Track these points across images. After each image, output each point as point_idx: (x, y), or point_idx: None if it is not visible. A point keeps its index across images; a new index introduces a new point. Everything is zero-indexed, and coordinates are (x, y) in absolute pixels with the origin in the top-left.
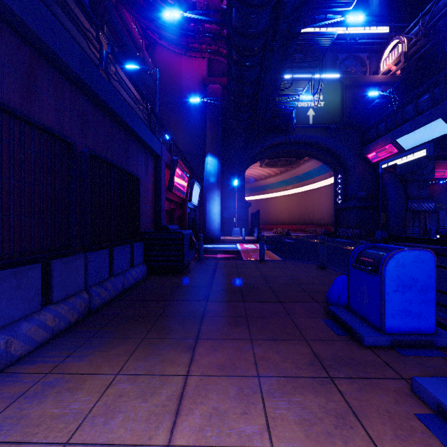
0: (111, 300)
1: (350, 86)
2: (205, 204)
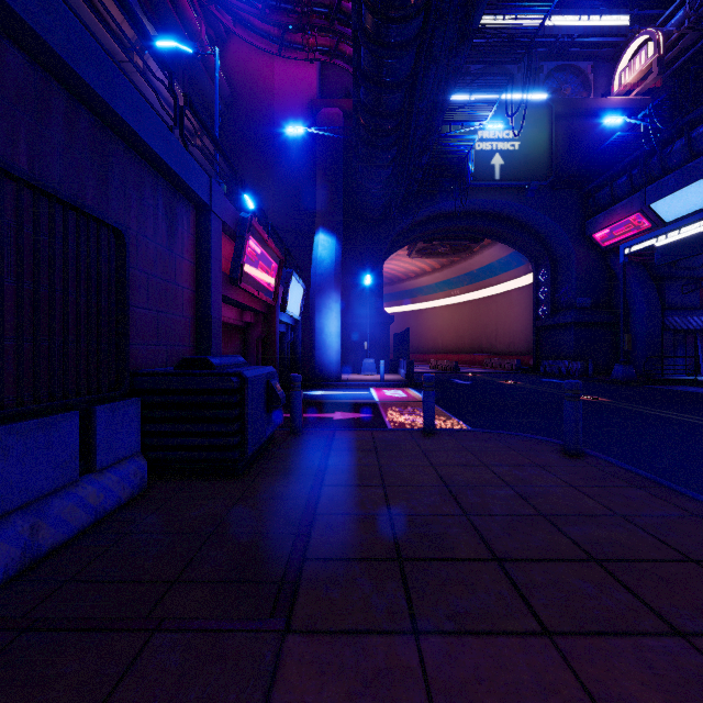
0: None
1: (563, 117)
2: (314, 318)
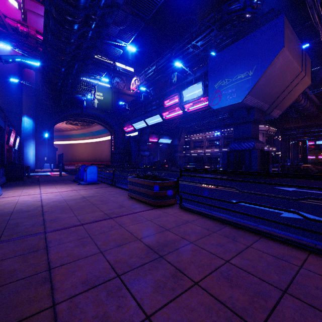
0: (2, 184)
1: (116, 92)
2: (23, 149)
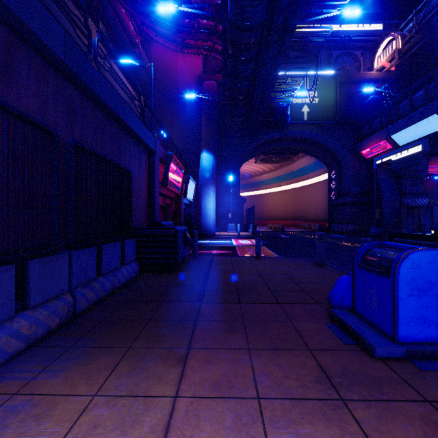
0: (99, 301)
1: (344, 83)
2: (200, 200)
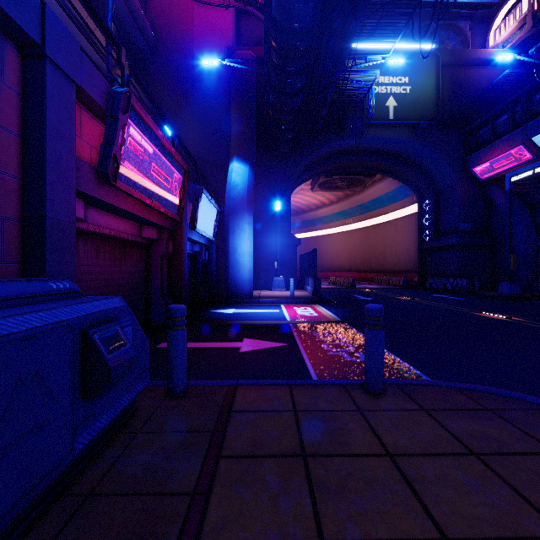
0: None
1: (448, 66)
2: (227, 238)
